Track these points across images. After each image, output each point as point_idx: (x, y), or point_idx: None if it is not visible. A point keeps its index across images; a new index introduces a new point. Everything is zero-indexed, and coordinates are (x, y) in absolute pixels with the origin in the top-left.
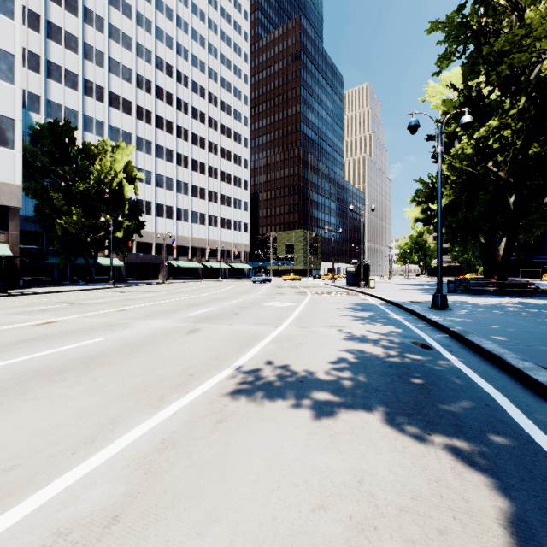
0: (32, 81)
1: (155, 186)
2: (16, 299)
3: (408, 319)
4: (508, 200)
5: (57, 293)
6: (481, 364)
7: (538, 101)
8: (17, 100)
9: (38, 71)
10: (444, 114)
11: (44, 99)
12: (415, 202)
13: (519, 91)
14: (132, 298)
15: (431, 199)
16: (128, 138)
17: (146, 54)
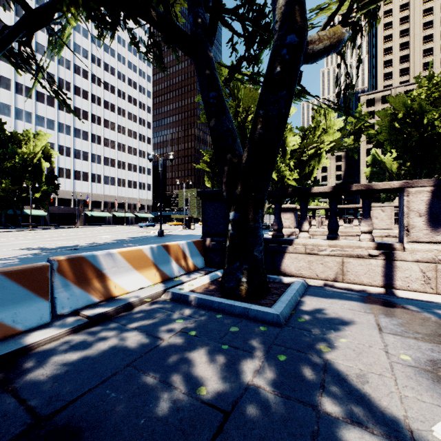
0: None
1: (73, 158)
2: None
3: None
4: None
5: None
6: None
7: None
8: None
9: None
10: None
11: None
12: None
13: None
14: (32, 235)
15: None
16: (52, 124)
17: (66, 63)
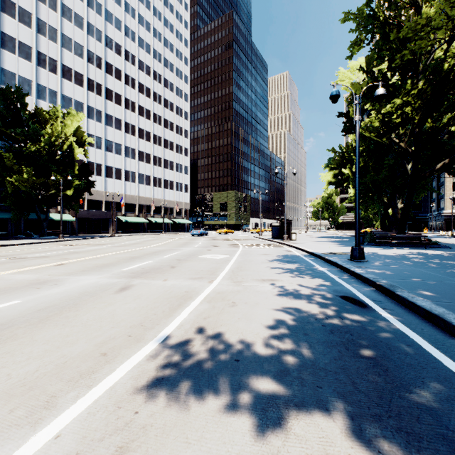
0: None
1: (105, 151)
2: None
3: (332, 270)
4: (407, 166)
5: (5, 247)
6: (422, 325)
7: (433, 82)
8: None
9: None
10: (352, 95)
11: None
12: (328, 169)
13: (416, 75)
14: (76, 251)
15: (341, 166)
16: (80, 107)
17: (97, 33)
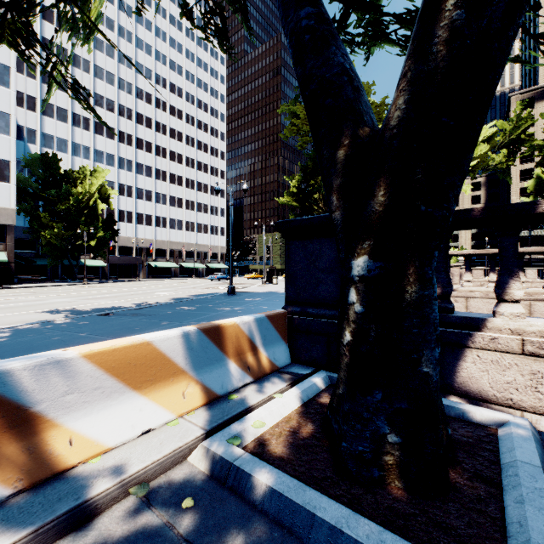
0: (30, 119)
1: (135, 198)
2: (5, 290)
3: None
4: None
5: (38, 287)
6: None
7: None
8: (12, 147)
9: (35, 110)
10: None
11: (40, 132)
12: None
13: None
14: (80, 290)
15: None
16: (111, 159)
17: (127, 86)
